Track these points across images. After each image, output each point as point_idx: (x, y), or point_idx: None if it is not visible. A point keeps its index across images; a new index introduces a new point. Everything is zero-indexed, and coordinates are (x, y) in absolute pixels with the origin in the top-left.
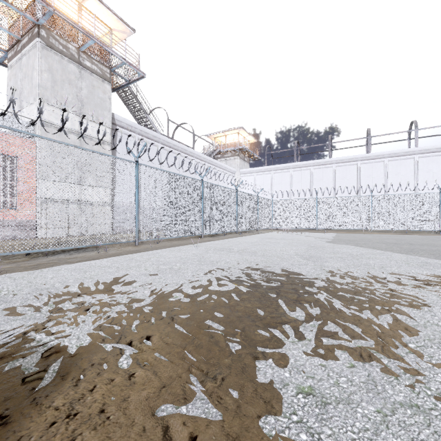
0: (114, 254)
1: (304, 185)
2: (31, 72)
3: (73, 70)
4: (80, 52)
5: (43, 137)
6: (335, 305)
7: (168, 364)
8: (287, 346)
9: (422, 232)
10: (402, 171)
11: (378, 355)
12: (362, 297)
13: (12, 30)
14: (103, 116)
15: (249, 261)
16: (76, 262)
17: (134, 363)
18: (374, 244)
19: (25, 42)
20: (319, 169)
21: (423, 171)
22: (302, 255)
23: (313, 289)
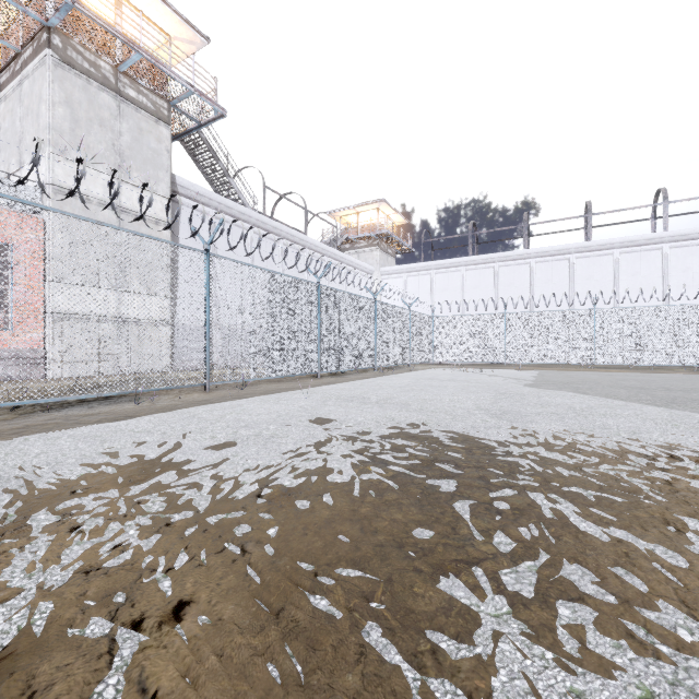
0: (165, 407)
1: (484, 292)
2: (37, 106)
3: (107, 103)
4: (119, 73)
5: (41, 206)
6: (568, 516)
7: (210, 695)
8: (487, 631)
9: (676, 369)
10: (642, 269)
11: (698, 660)
12: (615, 497)
13: (6, 37)
14: (156, 179)
15: (396, 421)
16: (95, 422)
17: (132, 686)
18: (606, 390)
19: (27, 56)
20: (508, 266)
21: (677, 270)
22: (489, 410)
23: (518, 478)
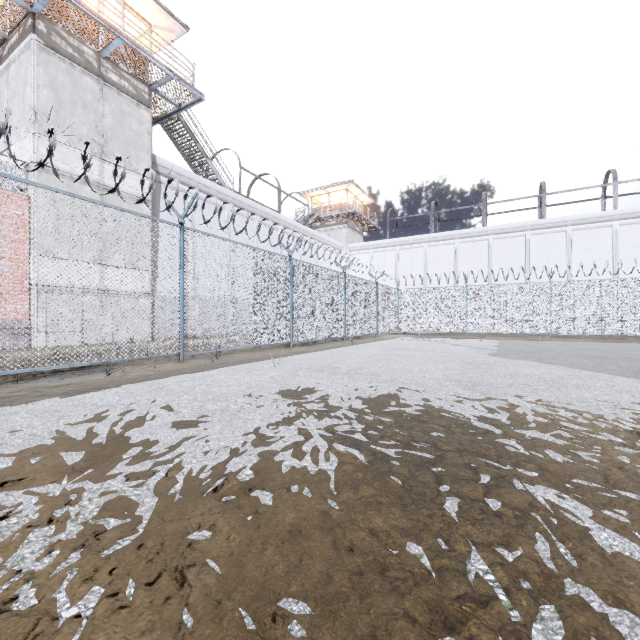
0: (136, 378)
1: (445, 266)
2: (22, 88)
3: (90, 86)
4: (102, 58)
5: (11, 176)
6: (581, 522)
7: None
8: None
9: (627, 338)
10: (593, 245)
11: None
12: (627, 492)
13: None
14: (137, 160)
15: (367, 393)
16: (61, 394)
17: None
18: (569, 360)
19: (13, 41)
20: (468, 243)
21: (626, 246)
22: (459, 381)
23: (508, 465)
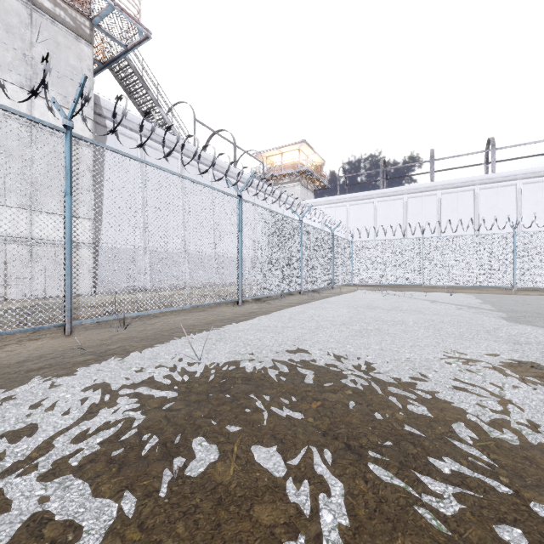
0: None
1: (394, 221)
2: None
3: (15, 9)
4: None
5: None
6: None
7: None
8: None
9: None
10: None
11: None
12: None
13: None
14: None
15: None
16: None
17: None
18: None
19: None
20: (416, 198)
21: None
22: None
23: None
